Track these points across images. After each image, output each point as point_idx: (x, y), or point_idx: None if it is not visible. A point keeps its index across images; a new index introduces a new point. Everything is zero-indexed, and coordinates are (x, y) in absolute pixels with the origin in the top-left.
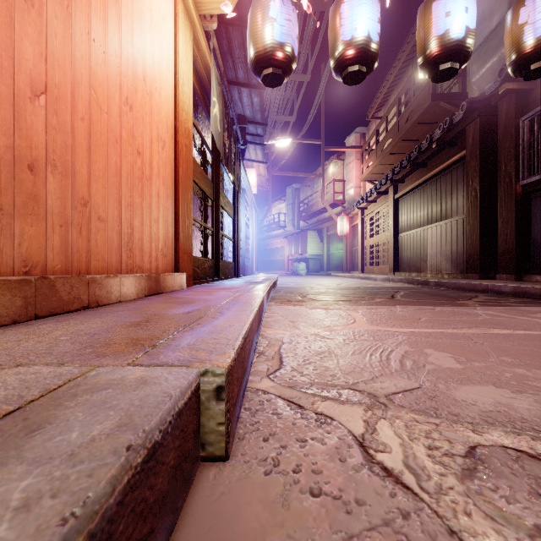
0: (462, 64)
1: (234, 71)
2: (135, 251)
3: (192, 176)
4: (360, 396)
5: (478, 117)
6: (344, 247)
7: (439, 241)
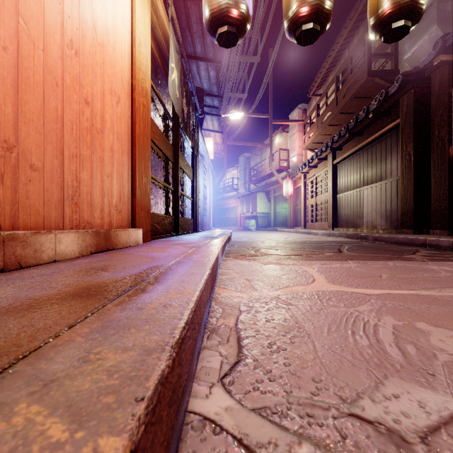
0: (414, 23)
1: (192, 46)
2: (83, 205)
3: (150, 135)
4: (378, 438)
5: (412, 88)
6: (288, 206)
7: (374, 200)
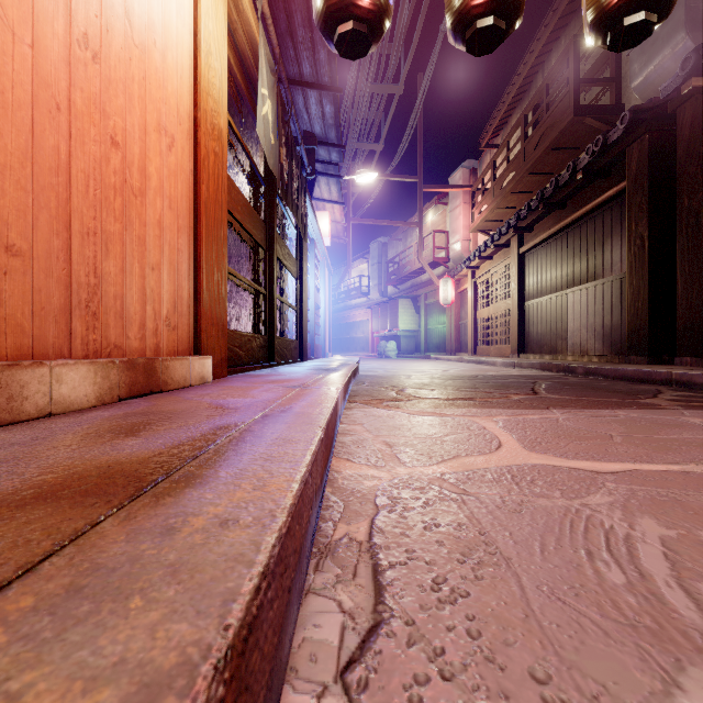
0: (661, 17)
1: (297, 64)
2: (107, 318)
3: (226, 203)
4: None
5: (646, 132)
6: (448, 320)
7: (584, 311)
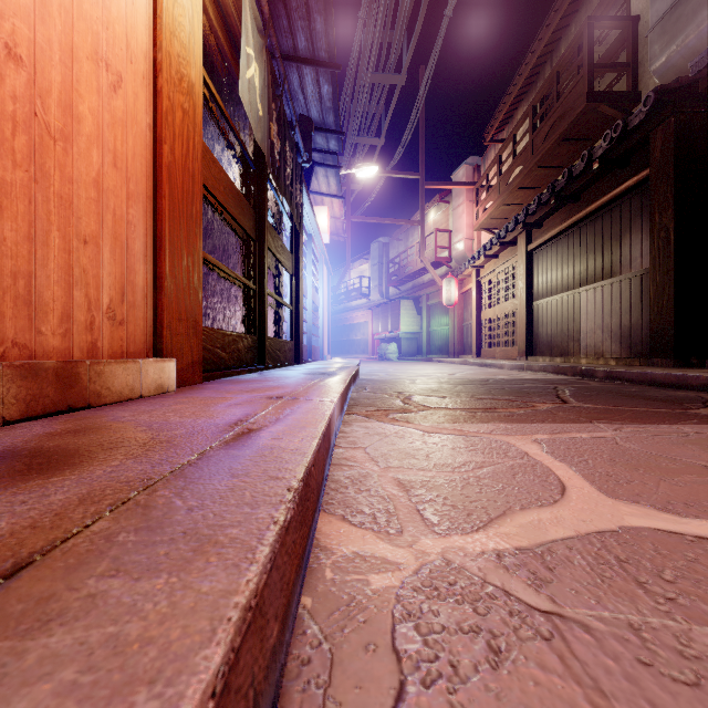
0: None
1: (291, 36)
2: None
3: (200, 175)
4: None
5: (672, 115)
6: (451, 321)
7: (599, 310)
